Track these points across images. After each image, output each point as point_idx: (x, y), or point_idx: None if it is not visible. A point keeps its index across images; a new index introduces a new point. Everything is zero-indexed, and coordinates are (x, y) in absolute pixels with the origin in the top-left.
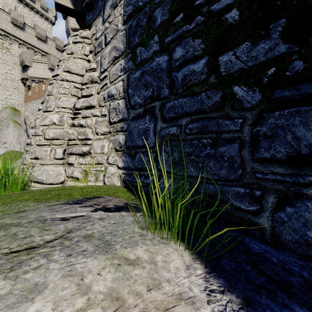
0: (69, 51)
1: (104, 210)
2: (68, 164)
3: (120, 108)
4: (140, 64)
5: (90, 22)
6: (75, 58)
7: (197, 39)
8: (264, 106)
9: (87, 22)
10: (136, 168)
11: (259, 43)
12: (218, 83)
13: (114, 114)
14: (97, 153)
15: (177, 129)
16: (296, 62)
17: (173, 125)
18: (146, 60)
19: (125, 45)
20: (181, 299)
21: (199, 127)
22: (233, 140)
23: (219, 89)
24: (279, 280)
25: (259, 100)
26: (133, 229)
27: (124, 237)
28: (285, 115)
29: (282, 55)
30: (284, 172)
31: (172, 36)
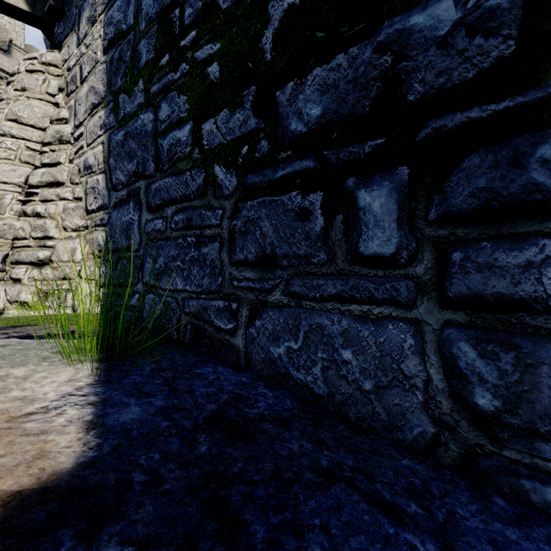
0: (18, 85)
1: (23, 337)
2: (13, 280)
3: (100, 188)
4: (123, 120)
5: (60, 39)
6: (29, 98)
7: (183, 96)
8: (239, 193)
9: (57, 37)
10: (119, 284)
11: (236, 112)
12: (202, 159)
13: (92, 198)
14: (64, 262)
15: (163, 223)
16: (263, 142)
17: (159, 217)
18: (130, 116)
19: (106, 88)
20: (21, 400)
21: (184, 221)
22: (215, 238)
23: (203, 169)
24: (183, 390)
25: (235, 186)
26: (41, 353)
27: (14, 360)
28: (255, 206)
29: (253, 132)
30: (255, 277)
31: (158, 86)
